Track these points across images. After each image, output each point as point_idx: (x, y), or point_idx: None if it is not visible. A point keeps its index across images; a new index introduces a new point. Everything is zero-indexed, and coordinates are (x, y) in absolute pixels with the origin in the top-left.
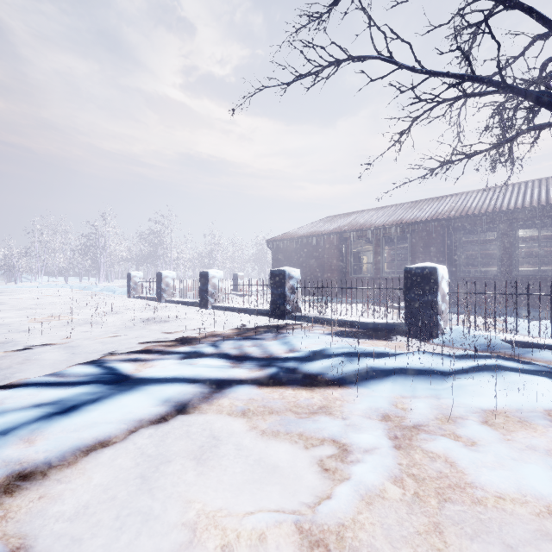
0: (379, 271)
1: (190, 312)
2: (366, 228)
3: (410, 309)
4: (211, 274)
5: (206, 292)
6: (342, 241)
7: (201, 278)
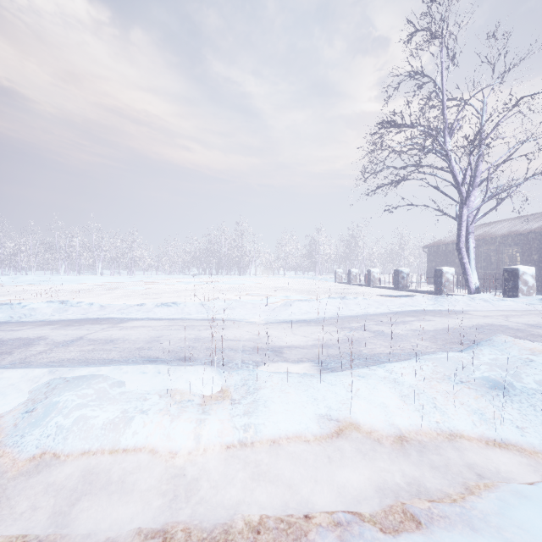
0: (499, 268)
1: (361, 288)
2: (488, 238)
3: (435, 284)
4: (372, 271)
5: (369, 279)
6: None
7: (367, 272)
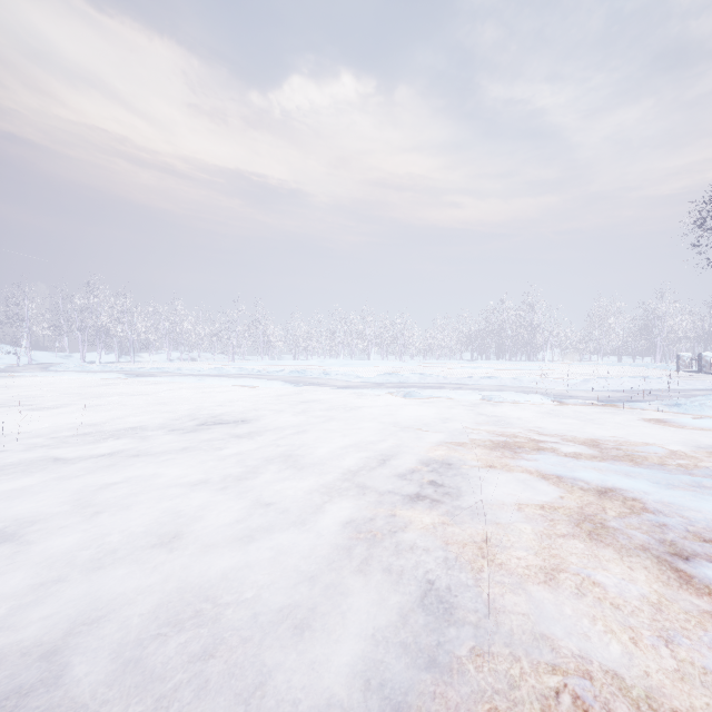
0: None
1: None
2: None
3: None
4: None
5: None
6: None
7: None
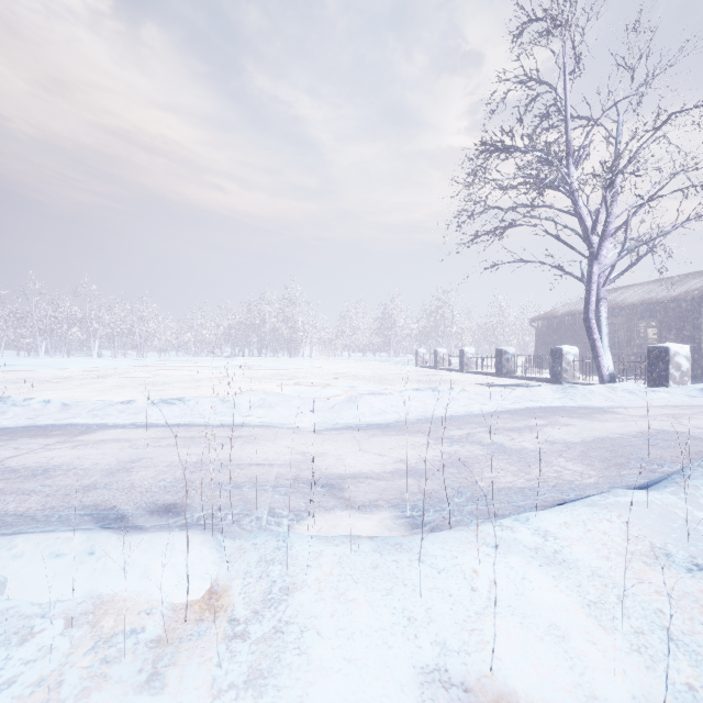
0: (630, 347)
1: (451, 374)
2: (616, 308)
3: (552, 369)
4: (466, 351)
5: (462, 362)
6: None
7: (460, 353)
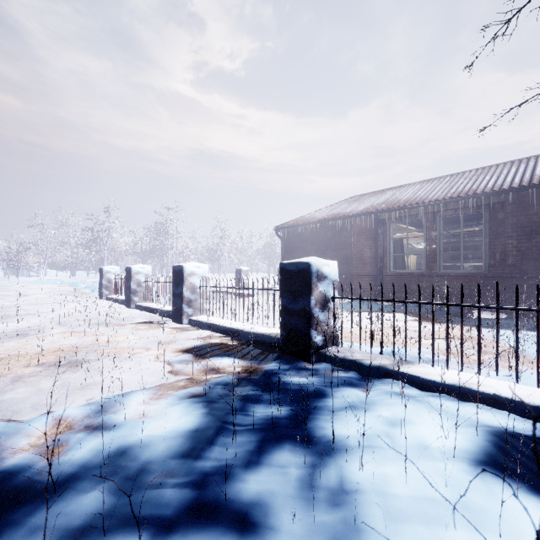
0: (434, 265)
1: (149, 332)
2: (416, 205)
3: None
4: (188, 270)
5: (180, 298)
6: (378, 223)
7: (174, 275)
